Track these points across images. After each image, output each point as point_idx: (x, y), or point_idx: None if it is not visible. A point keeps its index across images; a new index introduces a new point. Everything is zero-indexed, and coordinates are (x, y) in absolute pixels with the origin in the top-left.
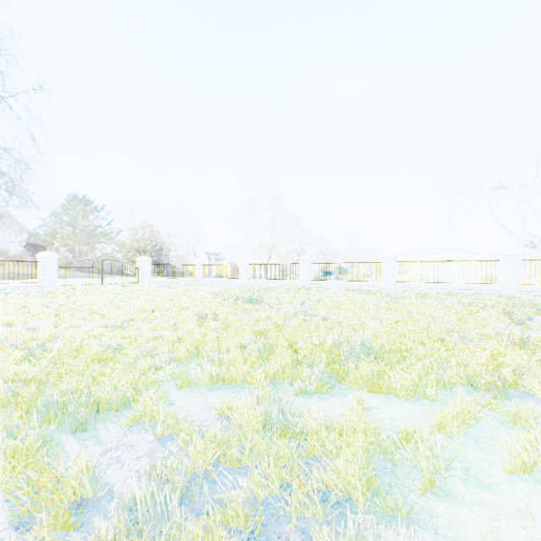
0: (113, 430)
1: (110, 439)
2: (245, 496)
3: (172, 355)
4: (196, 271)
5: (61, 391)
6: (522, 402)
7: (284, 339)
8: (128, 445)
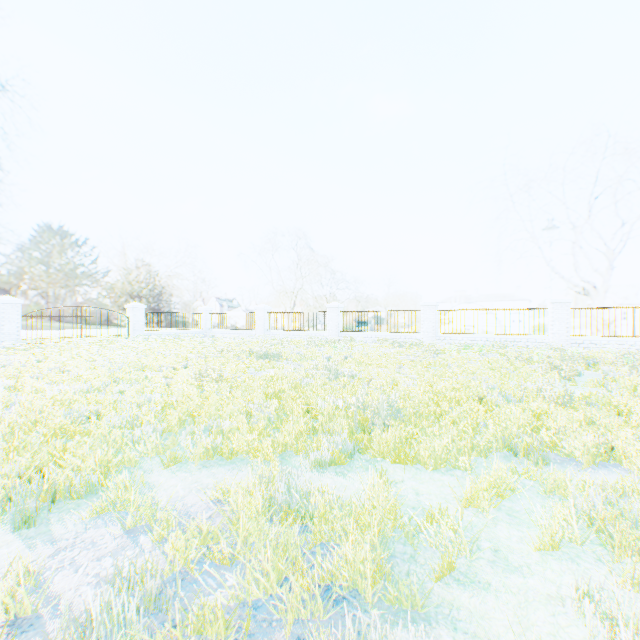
0: (71, 524)
1: (65, 536)
2: (232, 599)
3: (161, 425)
4: (202, 321)
5: (4, 476)
6: (563, 469)
7: (301, 402)
8: (89, 541)
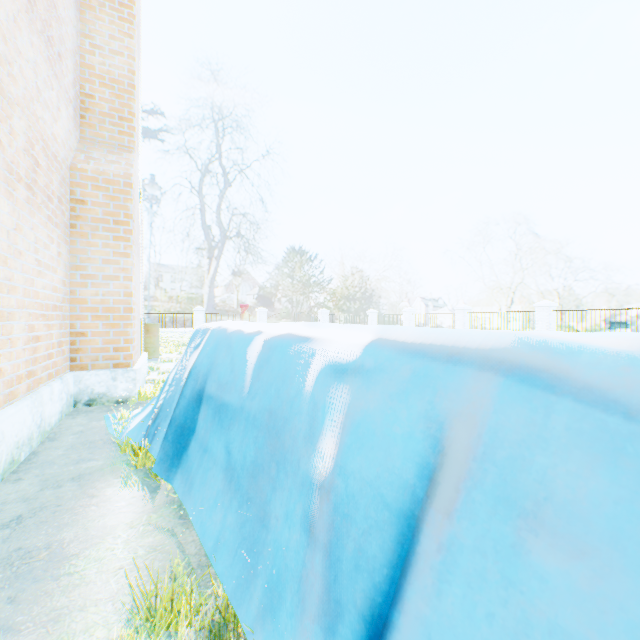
0: None
1: None
2: None
3: None
4: (369, 321)
5: None
6: None
7: None
8: None
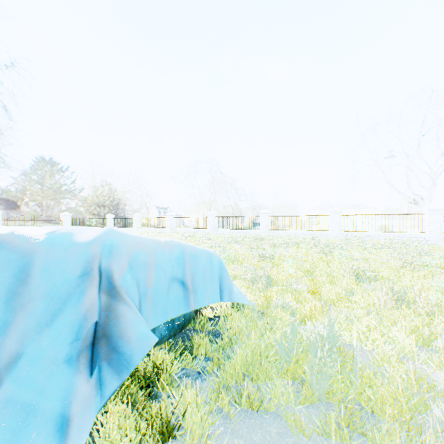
0: None
1: None
2: None
3: None
4: (108, 222)
5: None
6: None
7: None
8: None
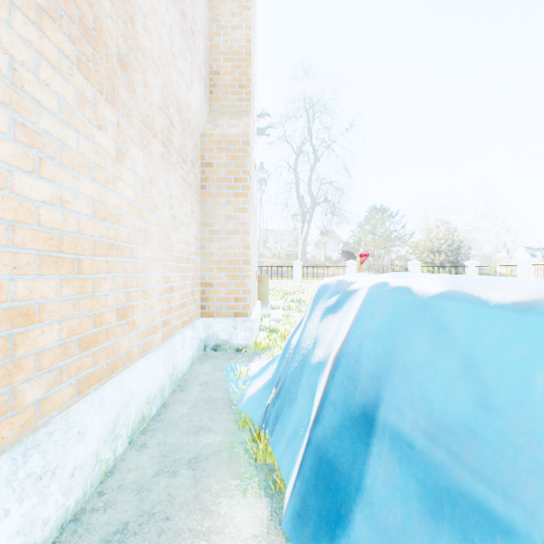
0: None
1: None
2: None
3: None
4: (467, 273)
5: None
6: None
7: None
8: None
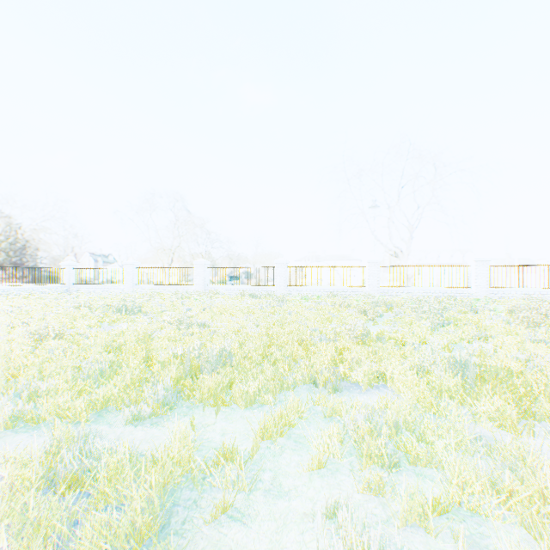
0: None
1: None
2: None
3: None
4: (66, 276)
5: None
6: (349, 393)
7: (142, 354)
8: None
